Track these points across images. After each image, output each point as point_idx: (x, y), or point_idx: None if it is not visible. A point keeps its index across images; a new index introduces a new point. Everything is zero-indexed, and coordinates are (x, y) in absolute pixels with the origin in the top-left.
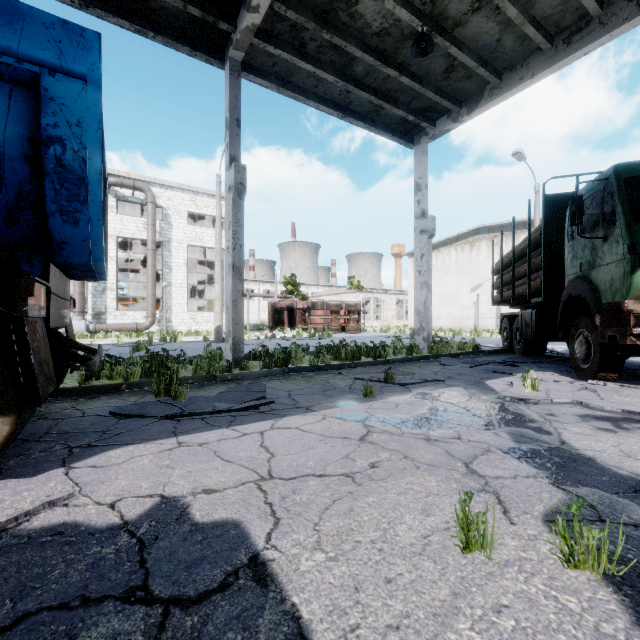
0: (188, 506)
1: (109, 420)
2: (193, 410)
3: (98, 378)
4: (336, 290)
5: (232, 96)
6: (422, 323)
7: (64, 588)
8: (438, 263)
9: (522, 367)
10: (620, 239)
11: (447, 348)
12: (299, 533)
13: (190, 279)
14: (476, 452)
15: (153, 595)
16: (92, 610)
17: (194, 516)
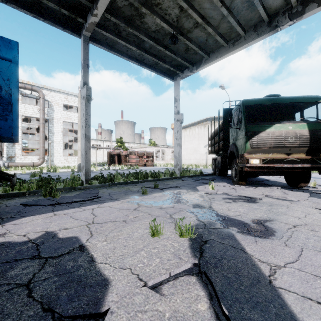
0: (57, 233)
1: (20, 207)
2: (62, 202)
3: (13, 190)
4: (143, 145)
5: (84, 53)
6: (177, 162)
7: (7, 258)
8: (190, 134)
9: (215, 181)
10: (243, 129)
11: (188, 173)
12: (99, 238)
13: (65, 139)
14: (176, 211)
15: (42, 256)
16: (19, 262)
17: (59, 236)
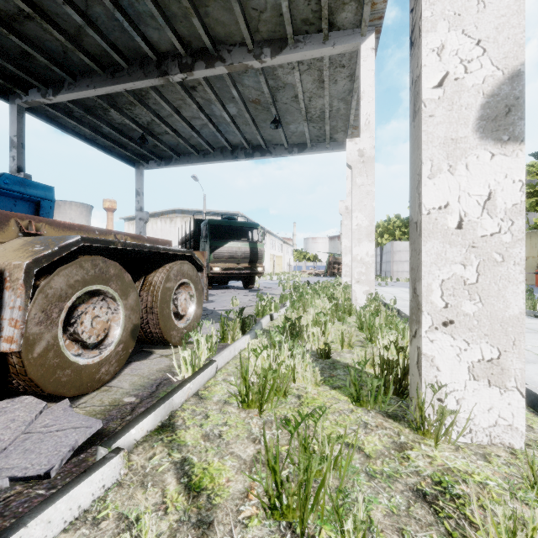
0: None
1: None
2: None
3: None
4: None
5: (19, 128)
6: None
7: None
8: (149, 228)
9: None
10: (209, 244)
11: None
12: None
13: None
14: None
15: None
16: None
17: None
